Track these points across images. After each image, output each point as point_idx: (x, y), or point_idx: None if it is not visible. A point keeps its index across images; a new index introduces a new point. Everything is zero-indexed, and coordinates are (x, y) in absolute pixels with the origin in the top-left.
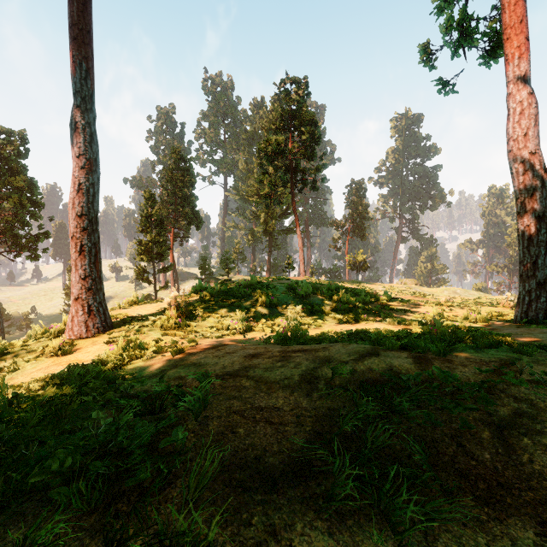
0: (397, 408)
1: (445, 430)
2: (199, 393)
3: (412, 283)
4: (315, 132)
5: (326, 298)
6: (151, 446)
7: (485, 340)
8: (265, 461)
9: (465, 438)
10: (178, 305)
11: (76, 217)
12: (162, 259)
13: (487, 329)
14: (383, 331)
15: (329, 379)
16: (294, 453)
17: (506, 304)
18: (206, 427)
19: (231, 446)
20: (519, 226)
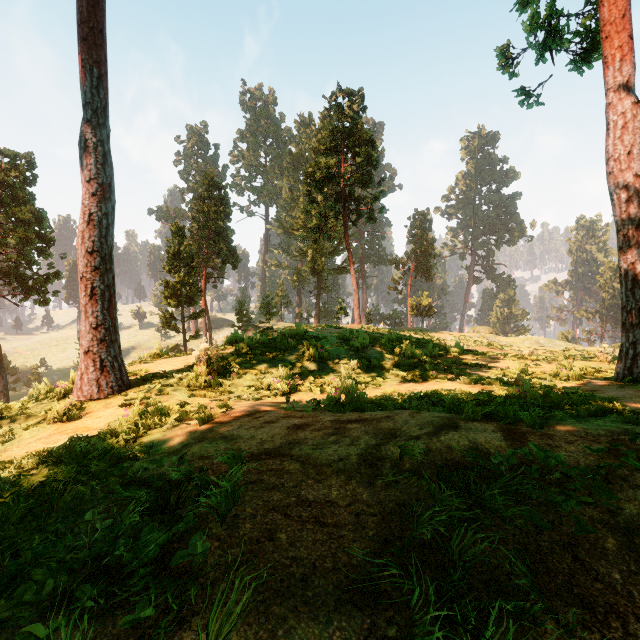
0: (488, 504)
1: (554, 535)
2: (227, 485)
3: (486, 331)
4: (372, 154)
5: (387, 351)
6: (161, 560)
7: (588, 406)
8: (314, 585)
9: (582, 548)
10: (208, 359)
11: (86, 254)
12: (193, 303)
13: (586, 390)
14: (458, 393)
15: (396, 460)
16: (354, 575)
17: (603, 358)
18: (236, 532)
19: (268, 561)
20: (621, 263)
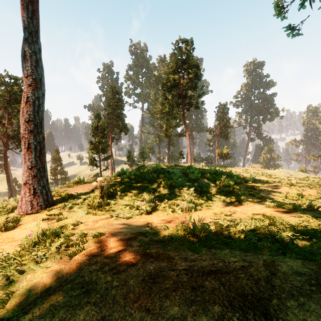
0: None
1: None
2: None
3: (258, 167)
4: (198, 72)
5: (211, 181)
6: None
7: None
8: None
9: None
10: (102, 187)
11: (25, 122)
12: (104, 152)
13: None
14: (279, 222)
15: None
16: None
17: None
18: None
19: None
20: None
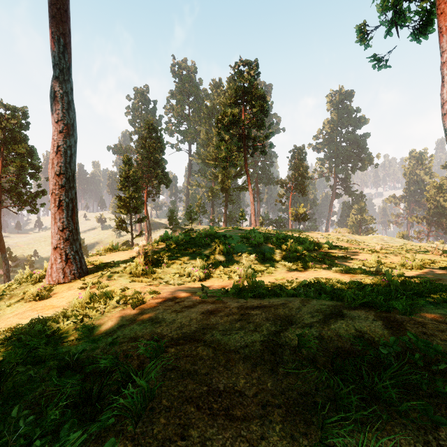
0: (384, 396)
1: None
2: (144, 381)
3: (345, 232)
4: (264, 106)
5: (276, 247)
6: None
7: (441, 294)
8: None
9: None
10: (145, 253)
11: (55, 176)
12: (138, 212)
13: (432, 279)
14: (335, 281)
15: (294, 347)
16: None
17: (435, 252)
18: (150, 430)
19: None
20: None
